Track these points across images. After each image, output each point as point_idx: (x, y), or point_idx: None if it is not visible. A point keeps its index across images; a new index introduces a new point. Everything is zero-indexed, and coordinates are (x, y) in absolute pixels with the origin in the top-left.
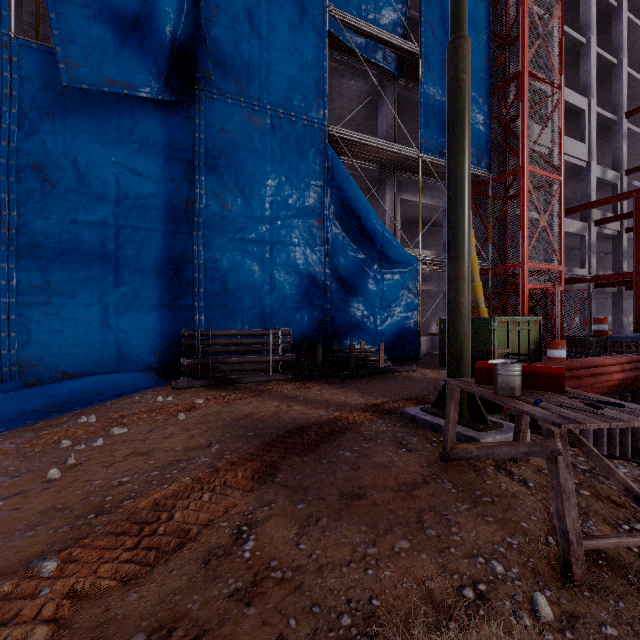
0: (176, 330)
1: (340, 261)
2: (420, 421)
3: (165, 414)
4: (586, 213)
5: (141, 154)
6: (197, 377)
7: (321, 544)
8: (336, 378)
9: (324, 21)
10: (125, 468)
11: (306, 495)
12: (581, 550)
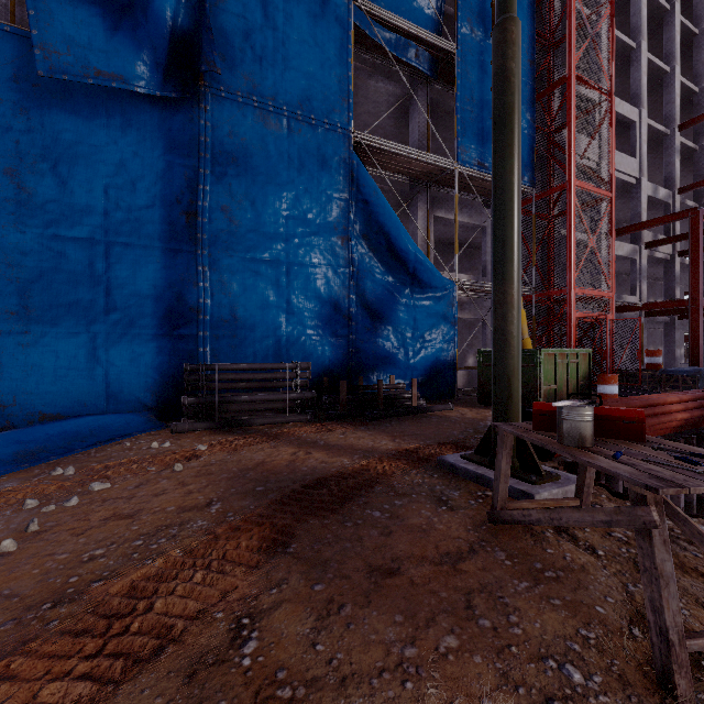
0: (177, 364)
1: (367, 285)
2: (461, 471)
3: (159, 464)
4: (636, 235)
5: (135, 159)
6: (201, 418)
7: (344, 643)
8: (362, 418)
9: (348, 12)
10: (101, 536)
11: (326, 571)
12: (685, 654)
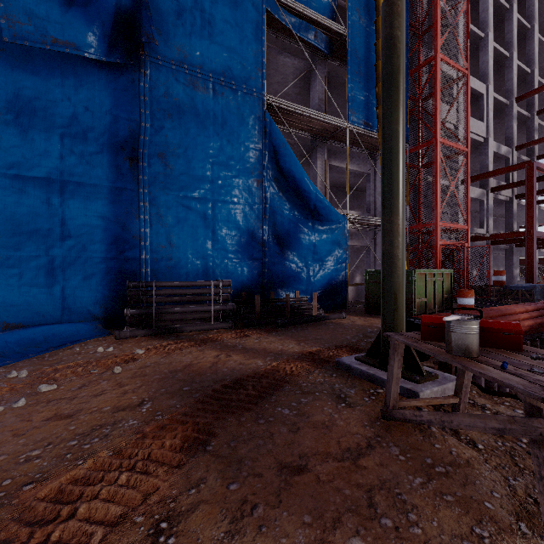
0: (122, 281)
1: (277, 218)
2: (356, 371)
3: (101, 367)
4: (484, 181)
5: (87, 113)
6: (141, 326)
7: None
8: (273, 326)
9: None
10: (40, 437)
11: (241, 469)
12: None
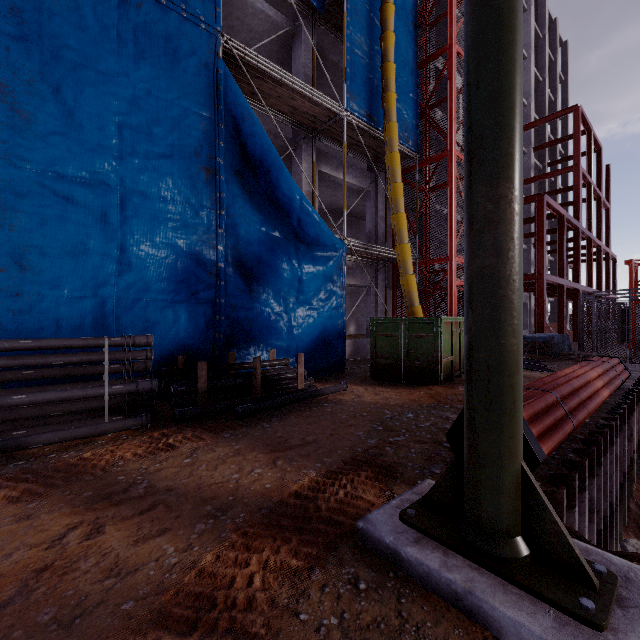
0: None
1: (240, 235)
2: (414, 568)
3: None
4: None
5: None
6: None
7: None
8: (230, 414)
9: None
10: None
11: None
12: None
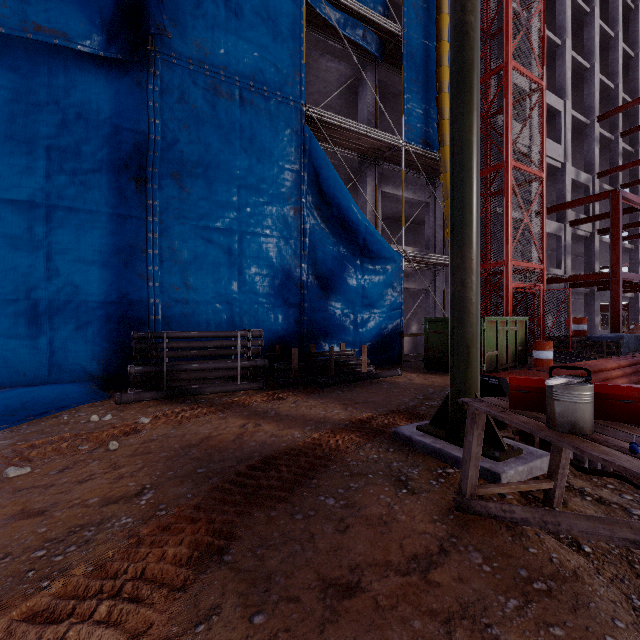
0: (125, 332)
1: (318, 255)
2: (418, 444)
3: (93, 442)
4: (561, 214)
5: (81, 121)
6: (149, 388)
7: None
8: (314, 385)
9: None
10: None
11: (269, 591)
12: None
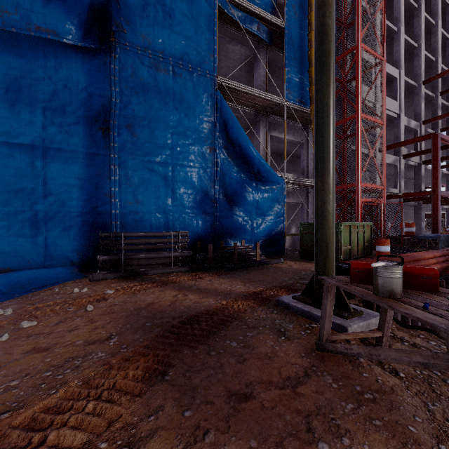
0: (95, 232)
1: (226, 180)
2: (293, 308)
3: (76, 305)
4: (397, 150)
5: (65, 90)
6: (111, 270)
7: None
8: (223, 269)
9: None
10: (19, 368)
11: (194, 397)
12: None
